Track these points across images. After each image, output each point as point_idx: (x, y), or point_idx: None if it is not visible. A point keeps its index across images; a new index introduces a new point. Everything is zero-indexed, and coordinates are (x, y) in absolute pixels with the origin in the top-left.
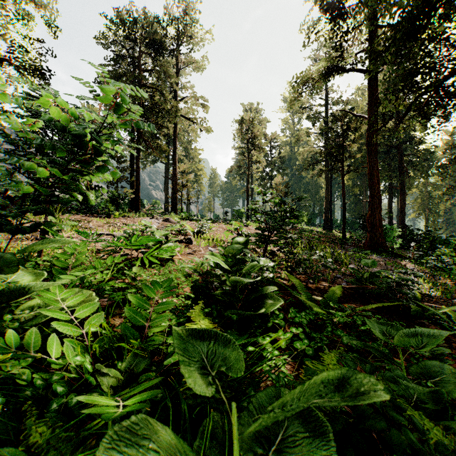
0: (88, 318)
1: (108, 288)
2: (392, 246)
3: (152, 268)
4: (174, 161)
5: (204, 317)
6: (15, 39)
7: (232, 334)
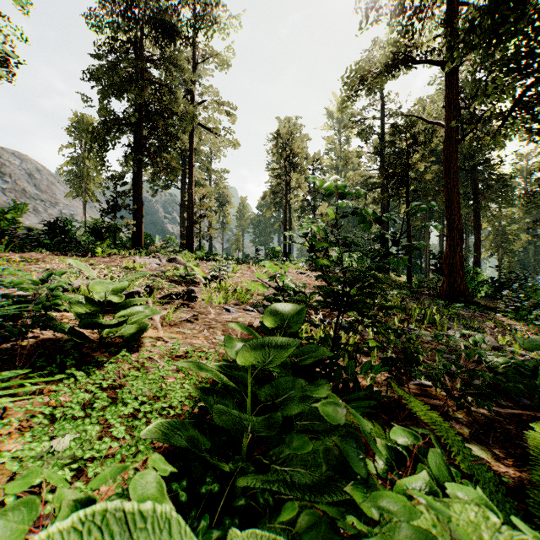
0: None
1: None
2: (471, 295)
3: (63, 378)
4: (189, 183)
5: None
6: None
7: None
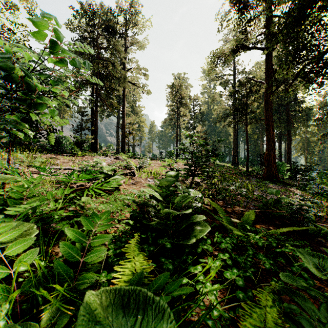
0: (35, 246)
1: (56, 217)
2: (282, 177)
3: (101, 196)
4: (123, 115)
5: (138, 252)
6: (4, 24)
7: (166, 276)
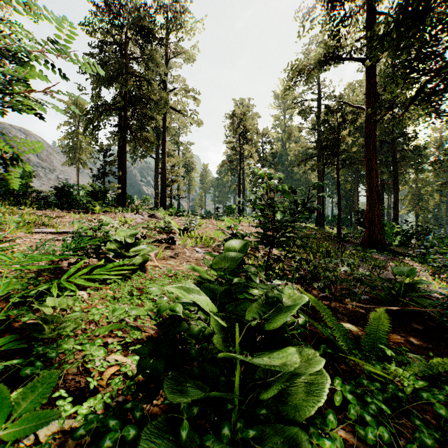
0: None
1: None
2: (388, 243)
3: (109, 283)
4: (163, 154)
5: None
6: None
7: None
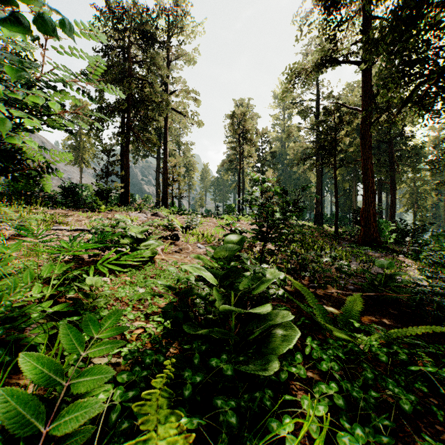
0: None
1: (35, 315)
2: (384, 241)
3: (125, 272)
4: (164, 155)
5: (167, 410)
6: None
7: None
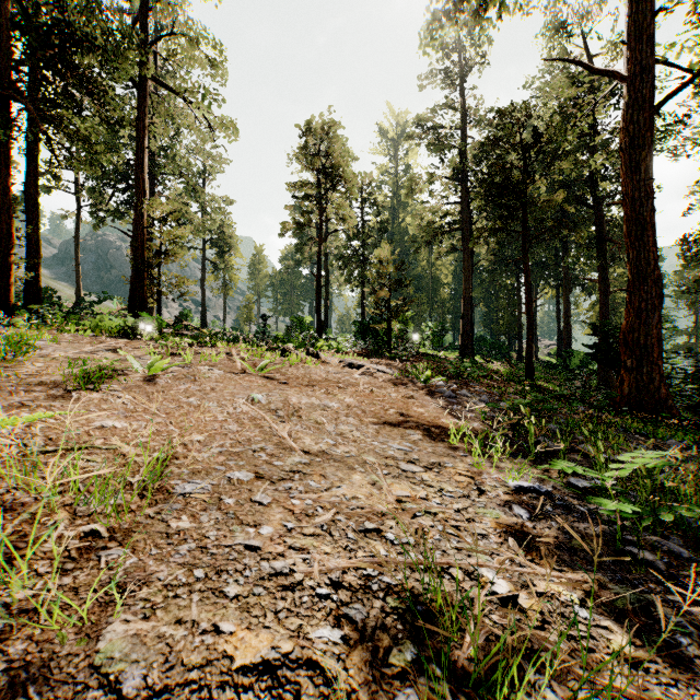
0: None
1: None
2: None
3: None
4: (137, 191)
5: None
6: None
7: None
